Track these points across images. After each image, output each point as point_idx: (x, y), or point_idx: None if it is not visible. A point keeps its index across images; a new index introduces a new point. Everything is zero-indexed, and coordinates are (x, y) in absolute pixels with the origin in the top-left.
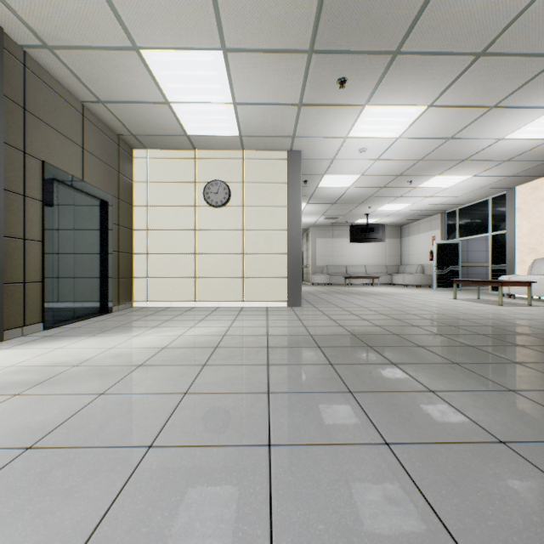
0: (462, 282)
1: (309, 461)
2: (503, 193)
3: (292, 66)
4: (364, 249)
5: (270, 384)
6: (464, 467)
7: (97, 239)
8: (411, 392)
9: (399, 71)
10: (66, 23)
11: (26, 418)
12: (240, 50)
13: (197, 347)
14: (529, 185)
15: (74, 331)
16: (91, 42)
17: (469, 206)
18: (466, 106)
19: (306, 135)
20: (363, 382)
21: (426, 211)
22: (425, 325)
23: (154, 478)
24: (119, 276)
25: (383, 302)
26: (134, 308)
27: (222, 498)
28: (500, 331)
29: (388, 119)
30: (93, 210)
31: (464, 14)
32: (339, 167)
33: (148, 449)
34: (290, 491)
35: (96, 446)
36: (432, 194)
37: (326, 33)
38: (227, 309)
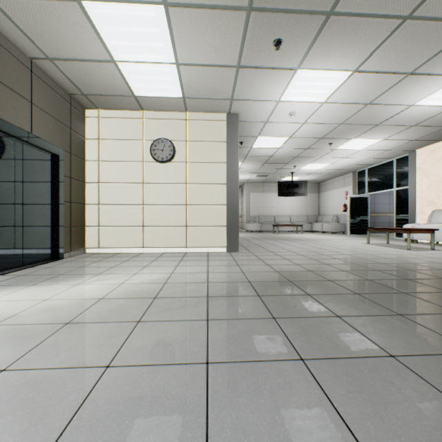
0: (375, 230)
1: None
2: (406, 155)
3: (232, 25)
4: (289, 202)
5: (209, 349)
6: None
7: (48, 190)
8: (370, 358)
9: (330, 34)
10: None
11: None
12: (181, 5)
13: (136, 297)
14: (428, 148)
15: (16, 280)
16: None
17: (377, 166)
18: (386, 72)
19: (243, 98)
20: (313, 344)
21: (341, 170)
22: (353, 269)
23: None
24: (71, 225)
25: (309, 247)
26: (86, 254)
27: None
28: (422, 275)
29: (317, 83)
30: (44, 163)
31: None
32: (271, 130)
33: None
34: None
35: None
36: (347, 155)
37: None
38: (171, 255)
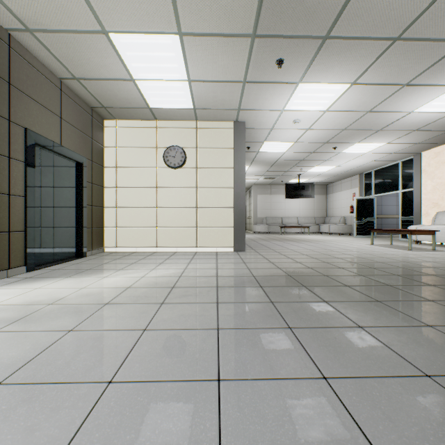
0: (378, 231)
1: (255, 396)
2: (411, 157)
3: (238, 49)
4: (296, 204)
5: (219, 321)
6: (397, 402)
7: (73, 195)
8: (343, 327)
9: (327, 54)
10: (44, 9)
11: (0, 354)
12: (193, 34)
13: (157, 287)
14: (432, 151)
15: (52, 273)
16: (66, 26)
17: (383, 168)
18: (383, 84)
19: (249, 108)
20: (300, 319)
21: (347, 172)
22: (349, 267)
23: (111, 415)
24: (92, 226)
25: (313, 247)
26: (105, 252)
27: (174, 436)
28: (412, 272)
29: (318, 95)
30: (70, 170)
31: (384, 4)
32: (276, 136)
33: (108, 384)
34: (238, 428)
35: (60, 382)
36: (352, 158)
37: (267, 20)
38: (183, 254)
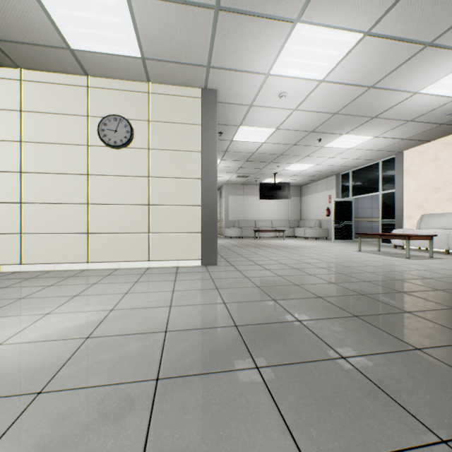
0: (367, 236)
1: None
2: (392, 157)
3: None
4: (270, 206)
5: None
6: None
7: None
8: None
9: None
10: None
11: None
12: None
13: None
14: (416, 149)
15: None
16: None
17: (361, 168)
18: (402, 40)
19: (223, 66)
20: None
21: (325, 172)
22: (372, 292)
23: None
24: None
25: (299, 256)
26: None
27: None
28: None
29: (318, 50)
30: None
31: None
32: (256, 117)
33: None
34: None
35: None
36: (334, 155)
37: None
38: (126, 272)
